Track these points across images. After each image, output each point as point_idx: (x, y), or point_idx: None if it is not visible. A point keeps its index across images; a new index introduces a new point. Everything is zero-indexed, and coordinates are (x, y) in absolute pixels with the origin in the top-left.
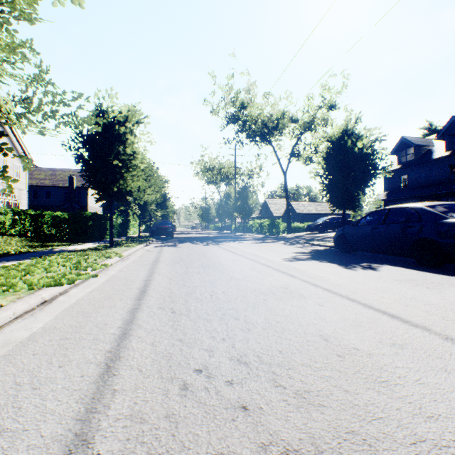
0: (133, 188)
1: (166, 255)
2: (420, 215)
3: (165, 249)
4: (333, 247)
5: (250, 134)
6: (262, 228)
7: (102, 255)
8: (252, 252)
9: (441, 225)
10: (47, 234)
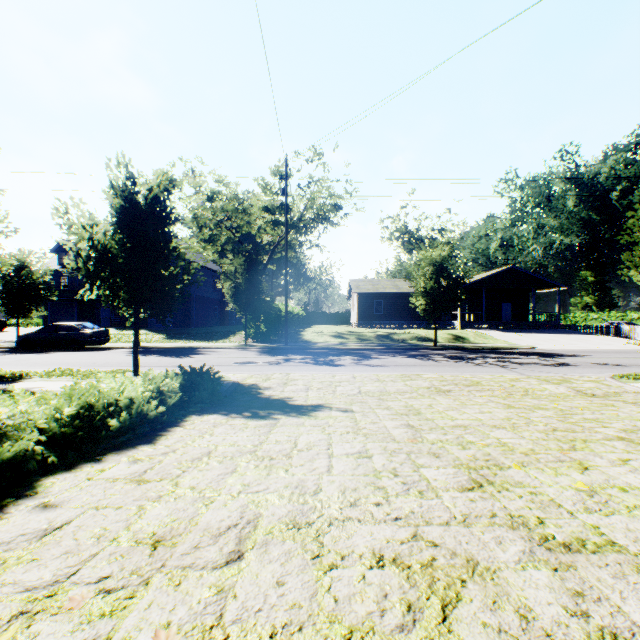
0: None
1: None
2: (73, 329)
3: None
4: (13, 348)
5: None
6: None
7: None
8: None
9: (81, 333)
10: None
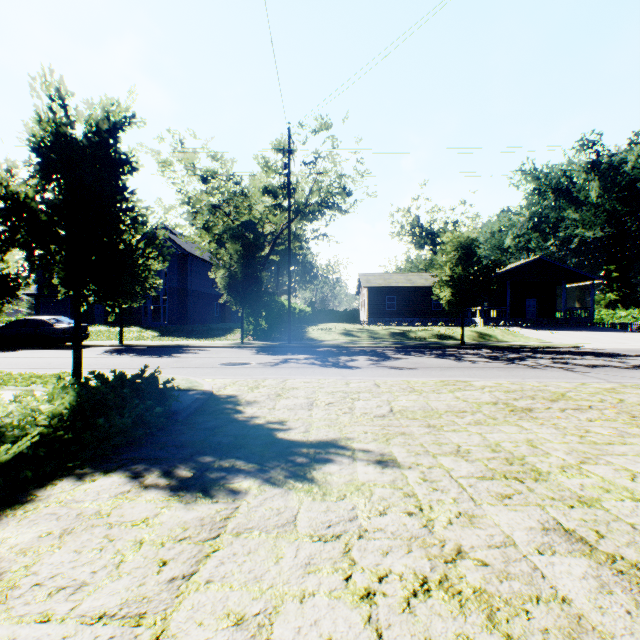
0: None
1: None
2: (45, 324)
3: None
4: None
5: None
6: None
7: None
8: None
9: (53, 329)
10: None
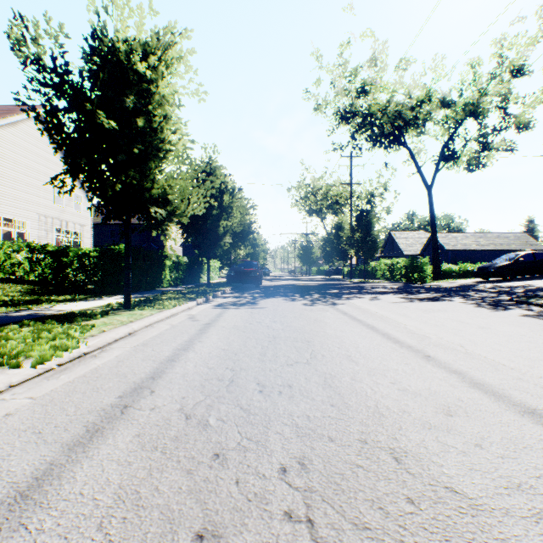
0: (168, 192)
1: (207, 343)
2: None
3: (227, 313)
4: None
5: (374, 133)
6: (394, 272)
7: (5, 351)
8: (448, 340)
9: None
10: (70, 280)
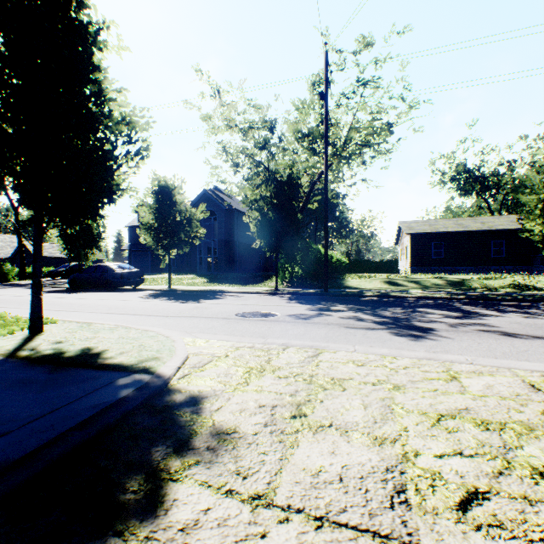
0: None
1: None
2: (108, 269)
3: None
4: (70, 288)
5: None
6: None
7: None
8: None
9: (114, 274)
10: None
